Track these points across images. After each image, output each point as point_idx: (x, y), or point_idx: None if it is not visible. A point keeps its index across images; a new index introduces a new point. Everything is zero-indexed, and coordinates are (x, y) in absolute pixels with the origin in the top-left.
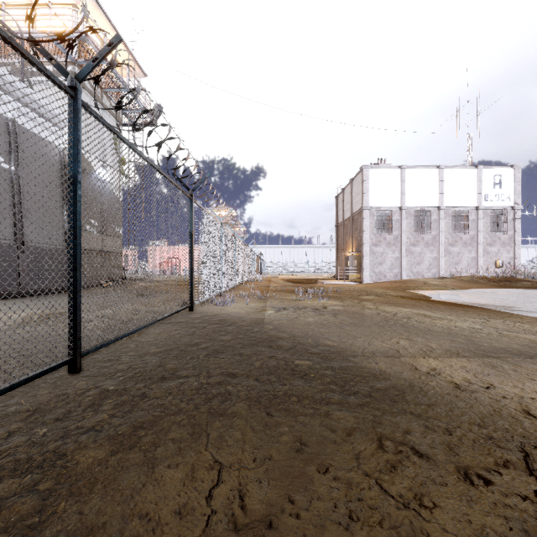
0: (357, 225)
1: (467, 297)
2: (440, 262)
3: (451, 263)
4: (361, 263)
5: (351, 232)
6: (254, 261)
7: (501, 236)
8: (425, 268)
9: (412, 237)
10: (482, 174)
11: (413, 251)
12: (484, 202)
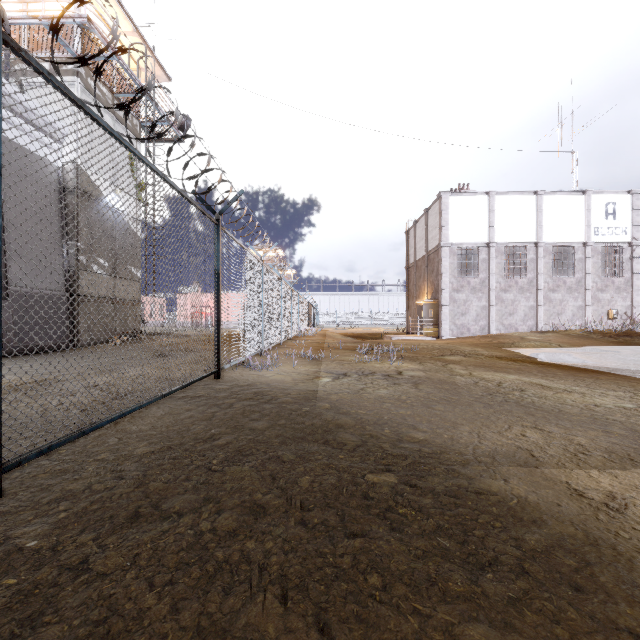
0: (433, 266)
1: (585, 358)
2: (539, 312)
3: (552, 313)
4: (438, 314)
5: (425, 275)
6: (306, 311)
7: (615, 279)
8: (520, 320)
9: (503, 280)
10: (591, 201)
11: (504, 298)
12: (594, 237)
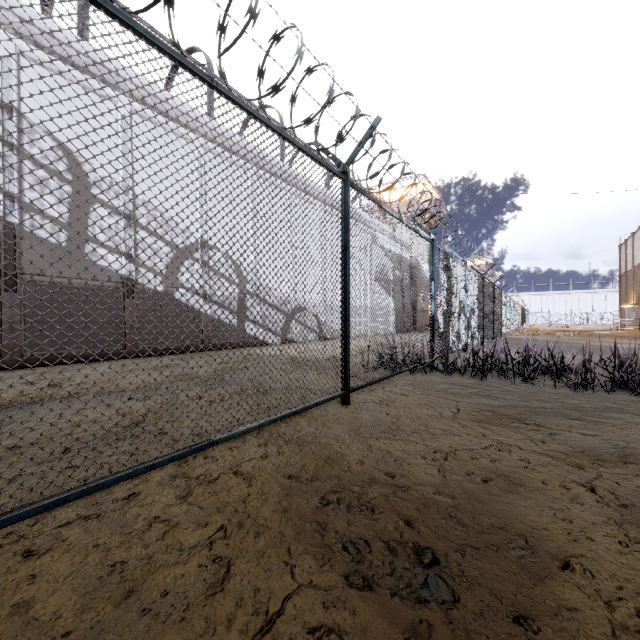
0: (636, 278)
1: None
2: None
3: None
4: (639, 315)
5: (631, 285)
6: (519, 313)
7: None
8: None
9: None
10: None
11: None
12: None
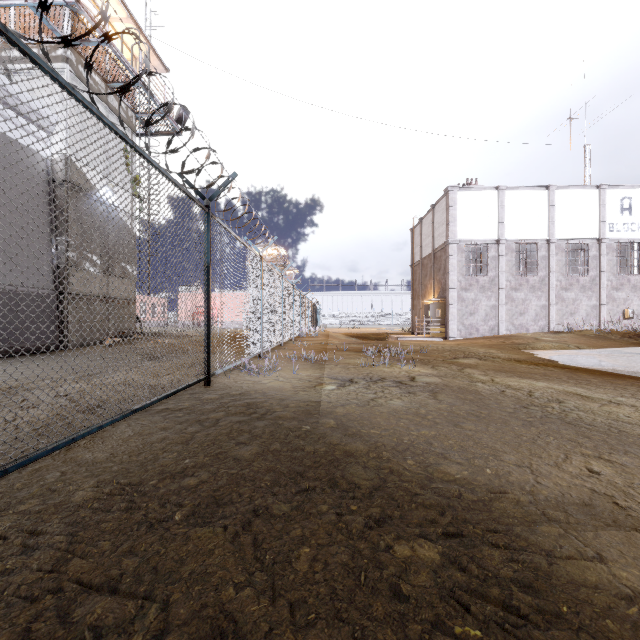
0: (440, 264)
1: (613, 361)
2: (551, 311)
3: (565, 312)
4: (446, 313)
5: (432, 274)
6: (308, 311)
7: (631, 277)
8: (531, 320)
9: (513, 279)
10: (605, 196)
11: (514, 297)
12: (608, 233)
